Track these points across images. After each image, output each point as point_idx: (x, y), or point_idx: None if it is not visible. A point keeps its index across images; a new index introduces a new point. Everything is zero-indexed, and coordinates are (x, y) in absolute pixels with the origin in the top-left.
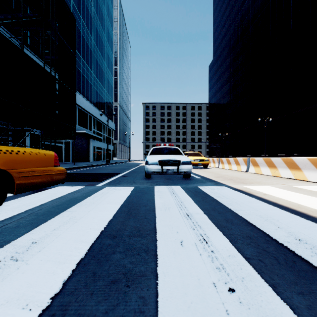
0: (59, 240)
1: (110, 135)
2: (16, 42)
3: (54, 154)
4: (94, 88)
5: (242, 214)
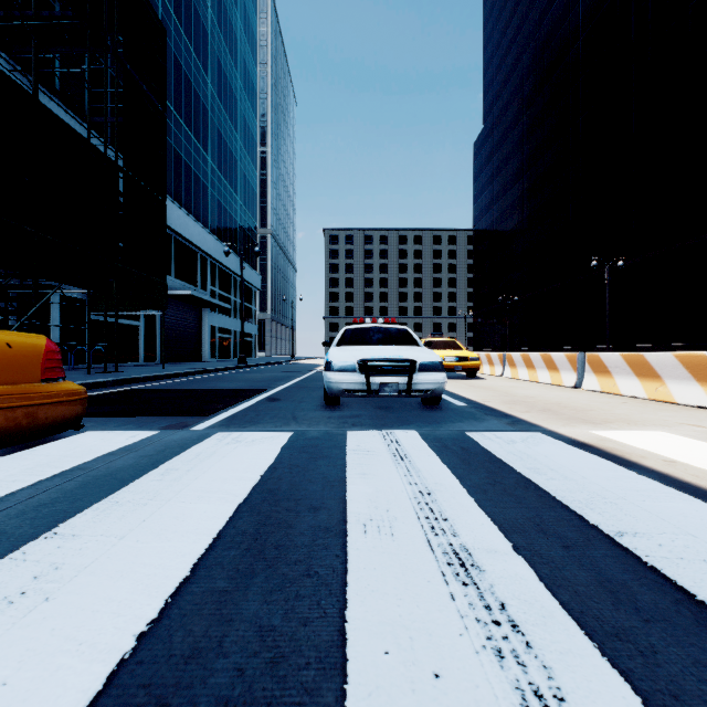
0: None
1: (250, 302)
2: (25, 82)
3: (45, 345)
4: (214, 195)
5: (653, 558)
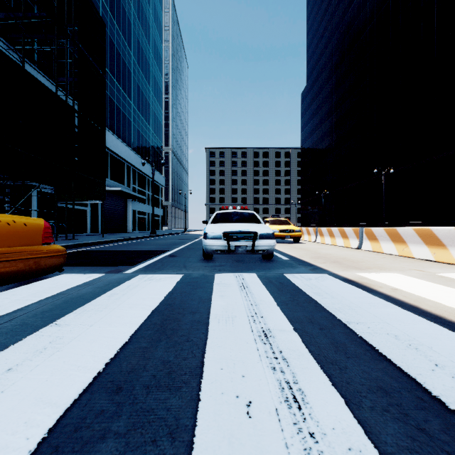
0: (3, 399)
1: (158, 195)
2: (16, 56)
3: (44, 224)
4: (135, 126)
5: (362, 333)
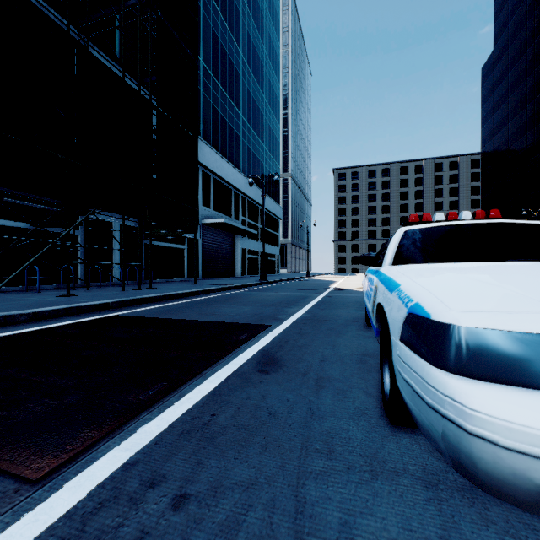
0: None
1: (274, 229)
2: (89, 50)
3: None
4: (244, 143)
5: None
